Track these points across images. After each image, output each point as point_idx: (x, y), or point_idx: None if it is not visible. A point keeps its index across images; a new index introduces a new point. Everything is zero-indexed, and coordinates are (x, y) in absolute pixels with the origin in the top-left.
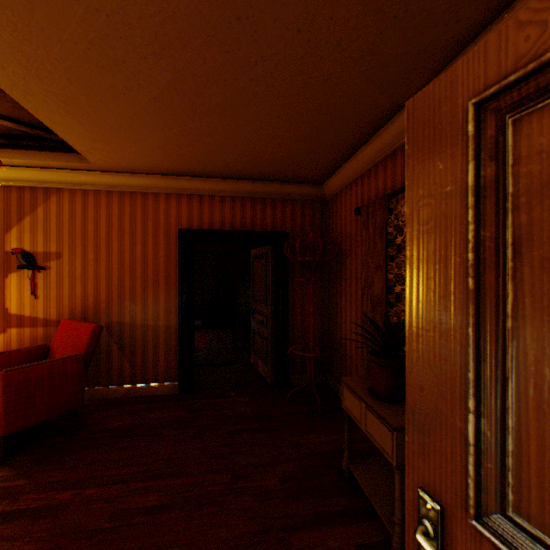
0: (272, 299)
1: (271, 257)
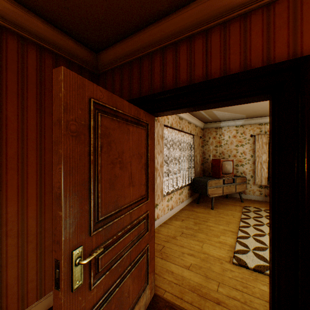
0: None
1: None
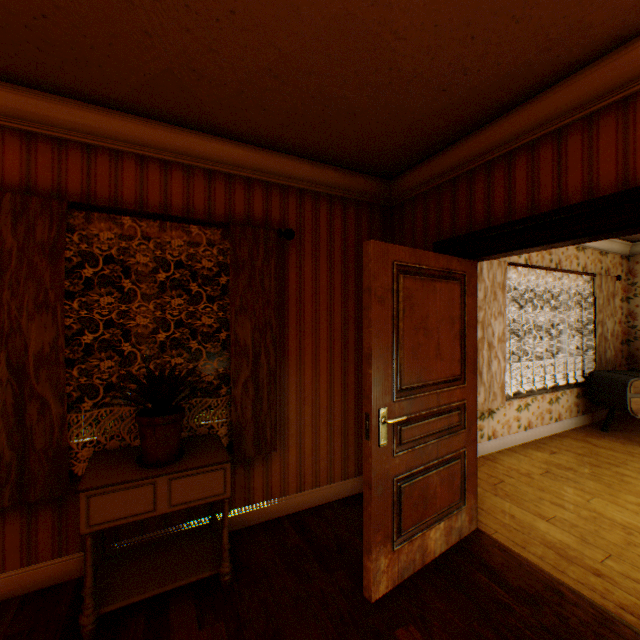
0: None
1: None
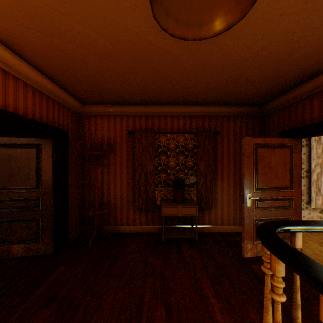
0: (54, 183)
1: (53, 148)
